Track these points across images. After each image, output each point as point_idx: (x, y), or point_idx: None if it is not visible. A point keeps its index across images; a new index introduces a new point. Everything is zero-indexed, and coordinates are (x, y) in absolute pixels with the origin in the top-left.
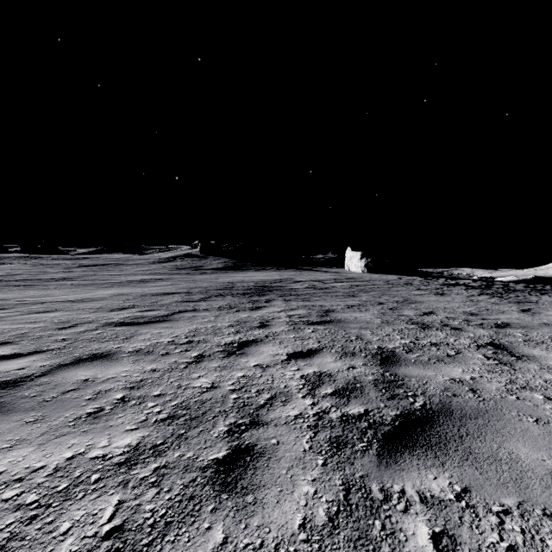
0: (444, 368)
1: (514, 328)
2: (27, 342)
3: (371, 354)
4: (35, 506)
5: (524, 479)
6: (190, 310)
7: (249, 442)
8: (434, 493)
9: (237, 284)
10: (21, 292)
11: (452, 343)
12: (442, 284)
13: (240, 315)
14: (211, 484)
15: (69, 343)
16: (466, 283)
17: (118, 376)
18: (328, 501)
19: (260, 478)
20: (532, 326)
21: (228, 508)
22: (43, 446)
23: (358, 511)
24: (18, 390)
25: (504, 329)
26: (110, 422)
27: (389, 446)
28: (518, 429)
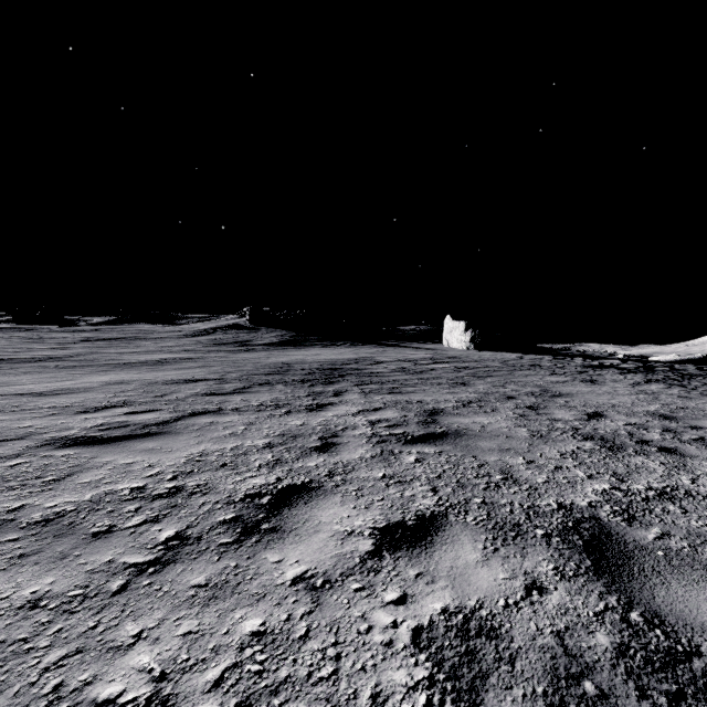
0: None
1: None
2: None
3: (556, 532)
4: None
5: None
6: (210, 410)
7: None
8: None
9: (295, 365)
10: None
11: (696, 491)
12: (583, 365)
13: (289, 421)
14: None
15: None
16: (614, 364)
17: None
18: None
19: None
20: None
21: None
22: None
23: None
24: None
25: None
26: None
27: None
28: None
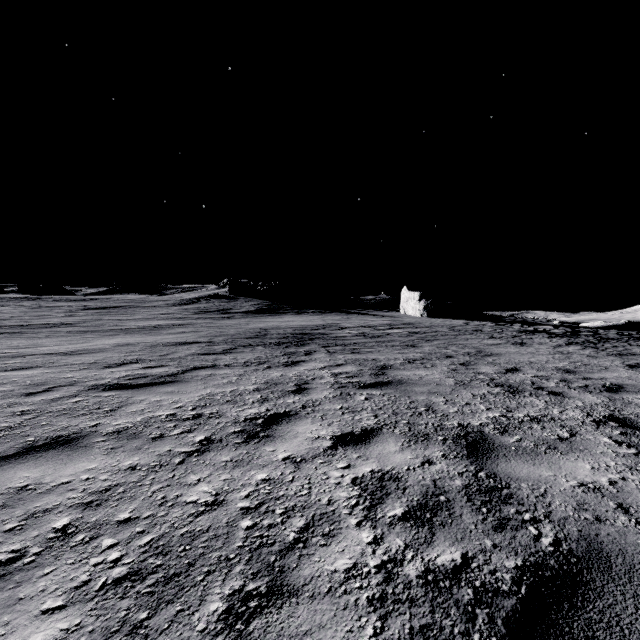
0: (563, 463)
1: (631, 392)
2: None
3: (451, 438)
4: None
5: None
6: (207, 366)
7: None
8: None
9: (271, 331)
10: (2, 342)
11: (558, 417)
12: (519, 330)
13: (270, 373)
14: None
15: (29, 418)
16: (546, 329)
17: (75, 480)
18: None
19: None
20: None
21: None
22: None
23: None
24: None
25: (620, 395)
26: (23, 588)
27: None
28: None
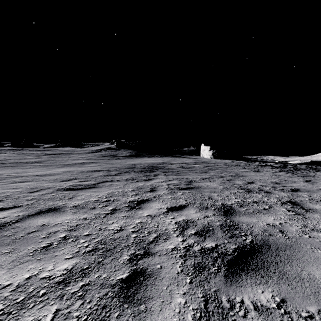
0: (262, 217)
1: (302, 191)
2: (9, 201)
3: (217, 208)
4: (1, 314)
5: (320, 292)
6: (109, 180)
7: (143, 266)
8: (262, 303)
9: (137, 165)
10: (9, 170)
11: (266, 201)
12: (258, 165)
13: (138, 184)
14: (118, 297)
15: (35, 201)
16: (271, 164)
17: (63, 222)
18: (194, 309)
19: (150, 292)
20: (313, 190)
21: (128, 314)
22: (11, 269)
23: (214, 317)
24: (0, 231)
25: (297, 193)
26: (56, 253)
27: (232, 269)
28: (312, 257)
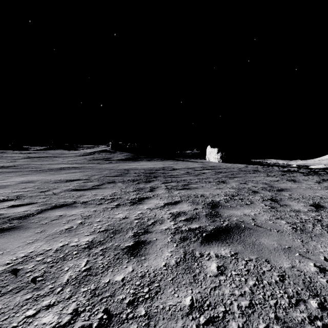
0: None
1: None
2: None
3: None
4: None
5: None
6: (67, 203)
7: None
8: None
9: (131, 171)
10: None
11: None
12: (280, 171)
13: (116, 214)
14: None
15: None
16: (295, 170)
17: None
18: None
19: None
20: None
21: None
22: None
23: None
24: None
25: None
26: None
27: None
28: None
